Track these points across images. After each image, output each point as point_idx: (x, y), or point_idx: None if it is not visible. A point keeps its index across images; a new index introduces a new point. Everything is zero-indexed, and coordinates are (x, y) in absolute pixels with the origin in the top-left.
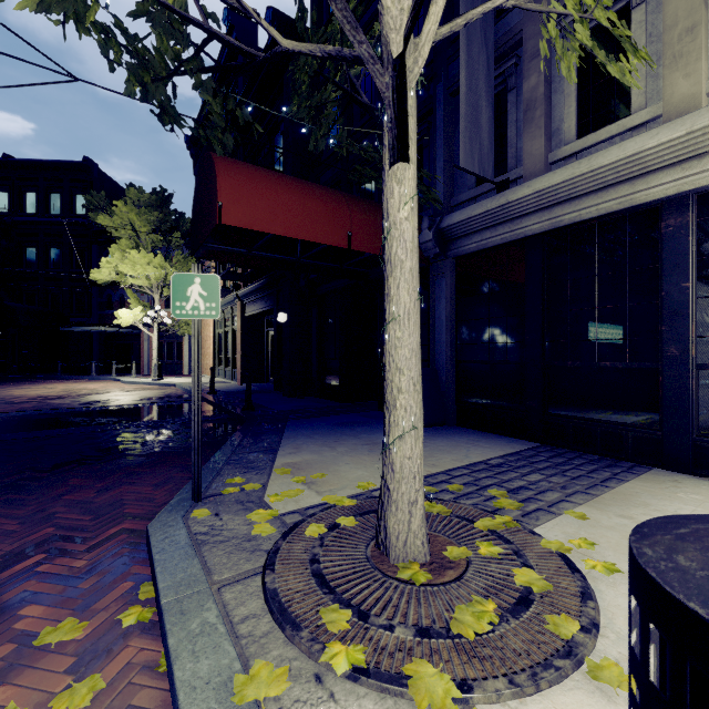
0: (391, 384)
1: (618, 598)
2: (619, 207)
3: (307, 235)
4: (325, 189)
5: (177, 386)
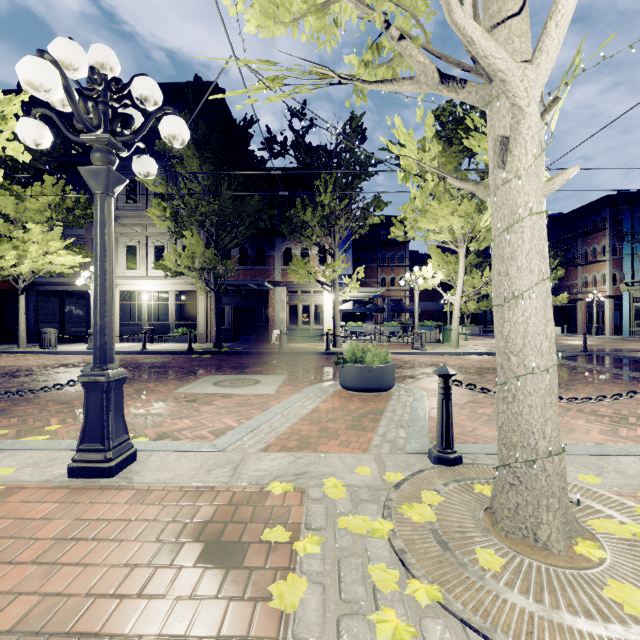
0: (21, 325)
1: None
2: (79, 290)
3: None
4: None
5: None
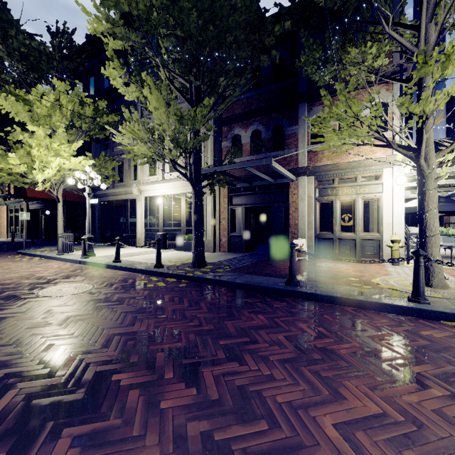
0: (58, 229)
1: None
2: (121, 199)
3: (52, 197)
4: None
5: None
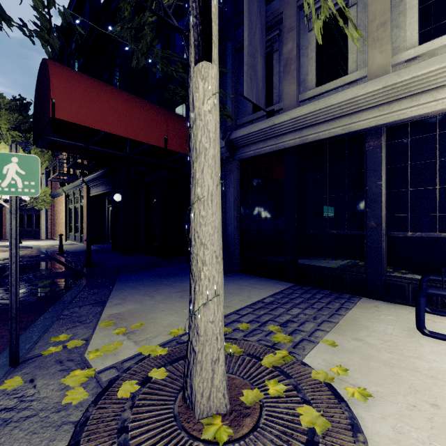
0: (196, 258)
1: (376, 424)
2: (342, 132)
3: (132, 135)
4: (147, 103)
5: (33, 248)
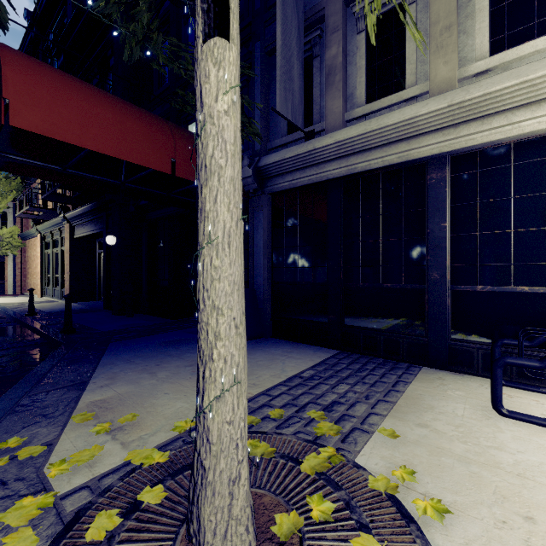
0: (206, 328)
1: None
2: (399, 161)
3: (126, 155)
4: (147, 113)
5: None
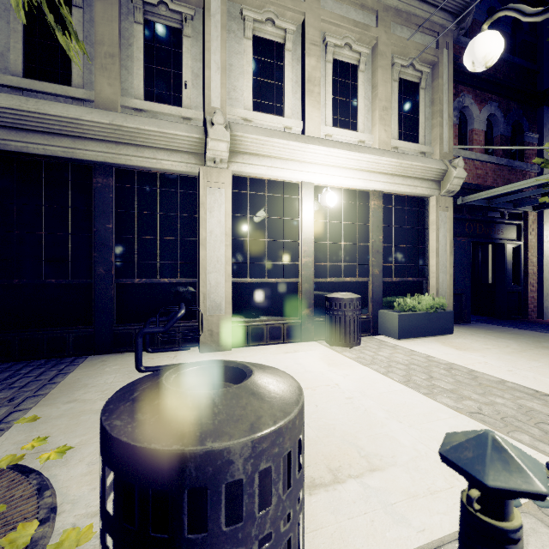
0: None
1: (71, 471)
2: (64, 155)
3: None
4: None
5: None
